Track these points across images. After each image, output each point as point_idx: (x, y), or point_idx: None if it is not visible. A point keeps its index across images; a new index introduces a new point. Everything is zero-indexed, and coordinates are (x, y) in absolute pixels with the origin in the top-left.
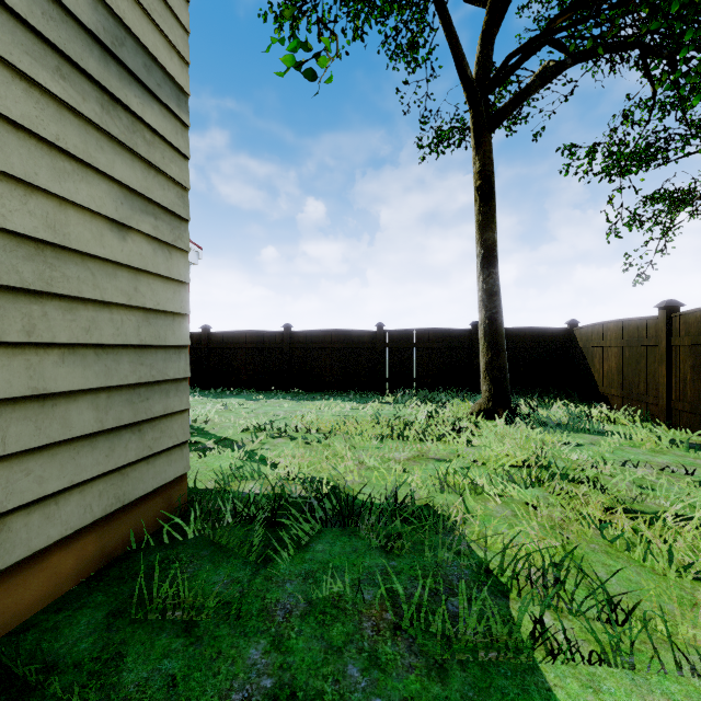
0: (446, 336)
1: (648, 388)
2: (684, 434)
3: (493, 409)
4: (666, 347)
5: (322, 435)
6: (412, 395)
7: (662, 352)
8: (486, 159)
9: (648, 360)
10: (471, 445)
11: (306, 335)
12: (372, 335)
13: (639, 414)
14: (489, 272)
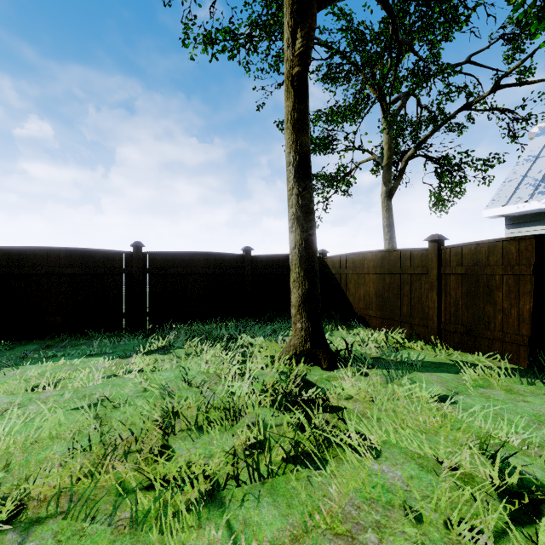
0: (218, 261)
1: (413, 310)
2: (475, 356)
3: (311, 350)
4: (437, 276)
5: (36, 541)
6: (190, 335)
7: (432, 279)
8: (310, 39)
9: (413, 287)
10: (371, 448)
11: (8, 254)
12: (127, 257)
13: (404, 334)
14: (305, 184)
